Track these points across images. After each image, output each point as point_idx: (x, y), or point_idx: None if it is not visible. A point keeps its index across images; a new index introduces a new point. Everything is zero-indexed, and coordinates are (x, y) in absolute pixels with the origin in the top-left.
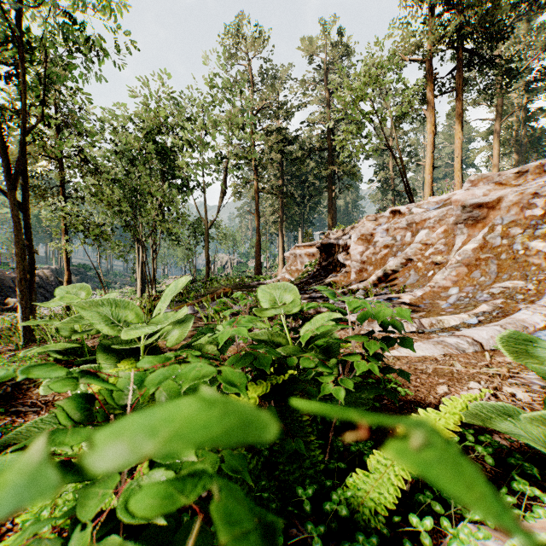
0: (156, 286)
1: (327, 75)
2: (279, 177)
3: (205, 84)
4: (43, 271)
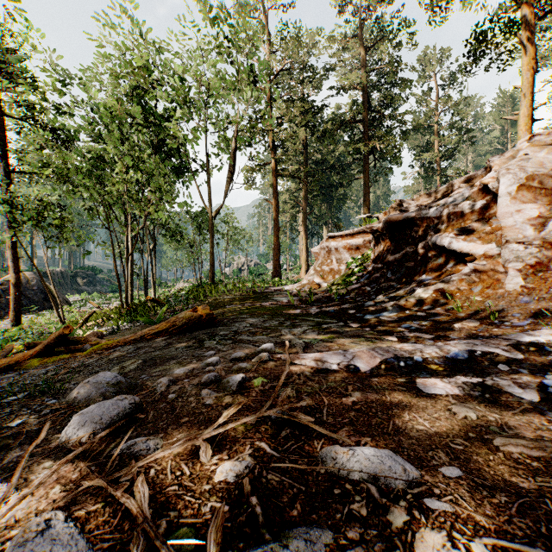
0: (164, 290)
1: (362, 28)
2: (301, 164)
3: (202, 18)
4: (25, 274)
